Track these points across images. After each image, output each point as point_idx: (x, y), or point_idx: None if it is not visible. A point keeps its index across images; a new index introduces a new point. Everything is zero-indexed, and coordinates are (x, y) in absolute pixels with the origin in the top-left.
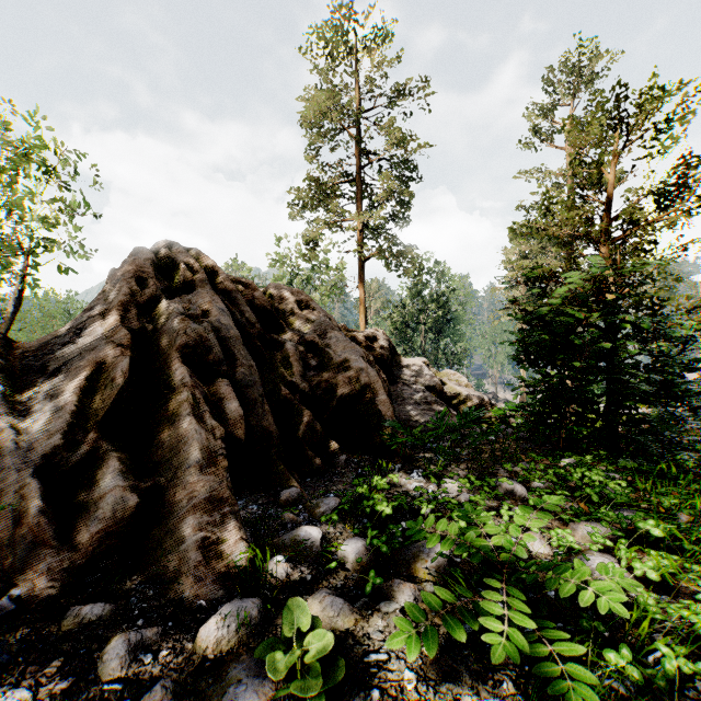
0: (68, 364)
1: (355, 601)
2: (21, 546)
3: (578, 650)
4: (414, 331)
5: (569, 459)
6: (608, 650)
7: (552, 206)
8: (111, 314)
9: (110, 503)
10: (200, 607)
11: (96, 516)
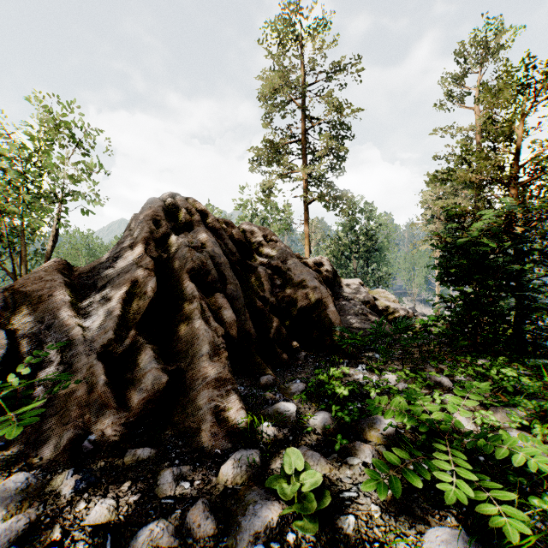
0: (111, 282)
1: (327, 456)
2: (93, 406)
3: (510, 493)
4: (347, 258)
5: (484, 359)
6: (532, 497)
7: (468, 157)
8: (137, 247)
9: (149, 379)
10: (217, 454)
11: (141, 388)
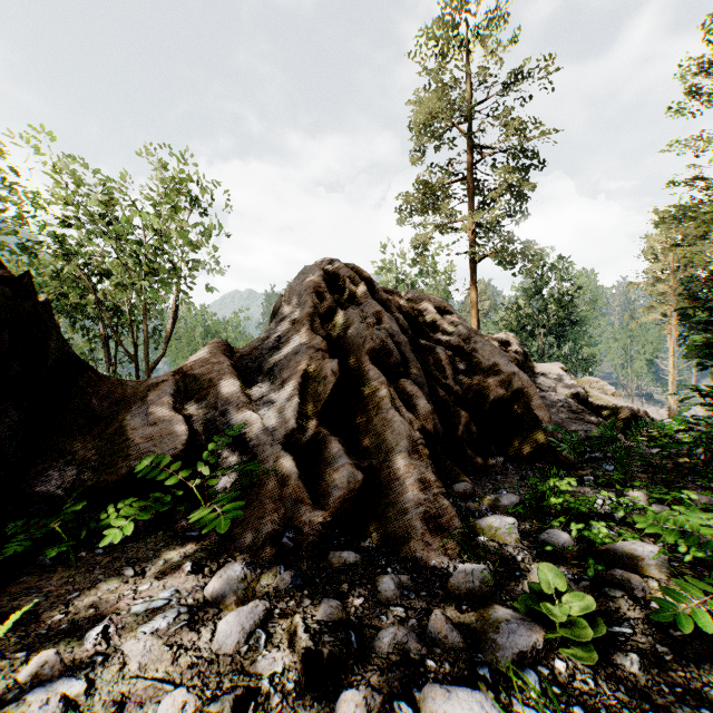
0: (278, 365)
1: (575, 583)
2: (288, 501)
3: None
4: (530, 335)
5: None
6: None
7: None
8: (302, 324)
9: (343, 475)
10: (435, 566)
11: (335, 485)
